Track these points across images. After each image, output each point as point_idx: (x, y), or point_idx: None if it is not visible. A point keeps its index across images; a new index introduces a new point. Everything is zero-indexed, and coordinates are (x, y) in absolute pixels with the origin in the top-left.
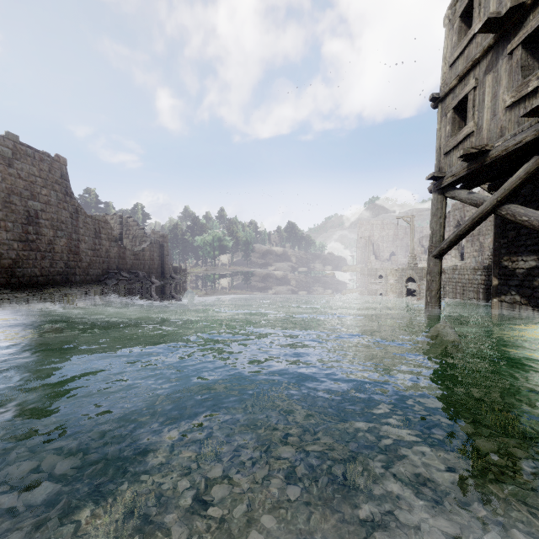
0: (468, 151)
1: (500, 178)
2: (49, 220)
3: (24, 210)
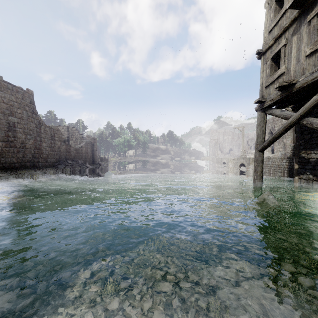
0: (282, 84)
1: (300, 102)
2: (22, 128)
3: (6, 122)
